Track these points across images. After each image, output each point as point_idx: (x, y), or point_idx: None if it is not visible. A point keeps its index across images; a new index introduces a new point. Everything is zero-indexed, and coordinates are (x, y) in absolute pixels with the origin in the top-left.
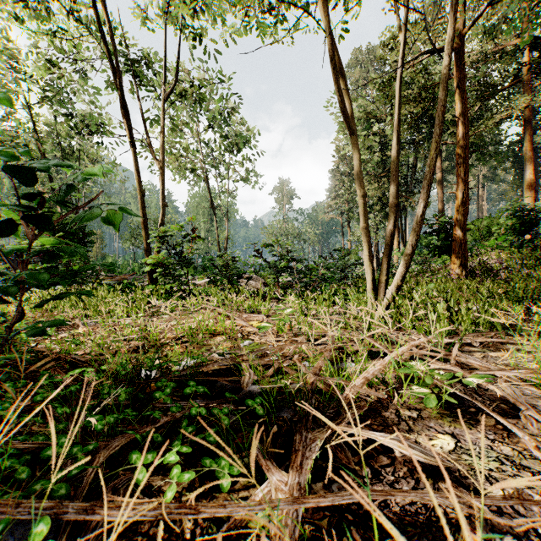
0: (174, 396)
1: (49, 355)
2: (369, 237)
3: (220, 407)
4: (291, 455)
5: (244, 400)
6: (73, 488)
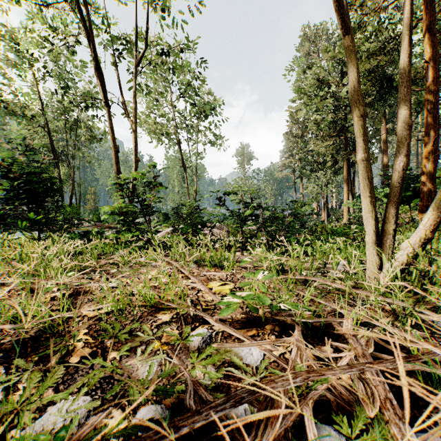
0: None
1: None
2: (371, 172)
3: None
4: None
5: None
6: None
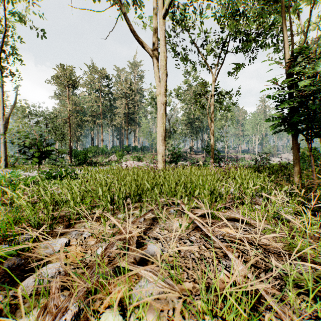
0: None
1: None
2: None
3: None
4: None
5: None
6: None
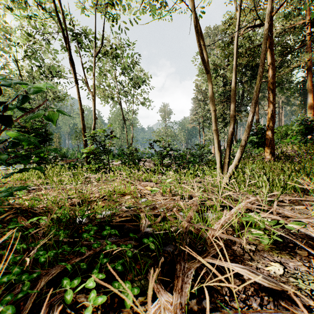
0: (97, 235)
1: (20, 208)
2: (218, 136)
3: (126, 243)
4: (173, 277)
5: (142, 238)
6: (23, 303)
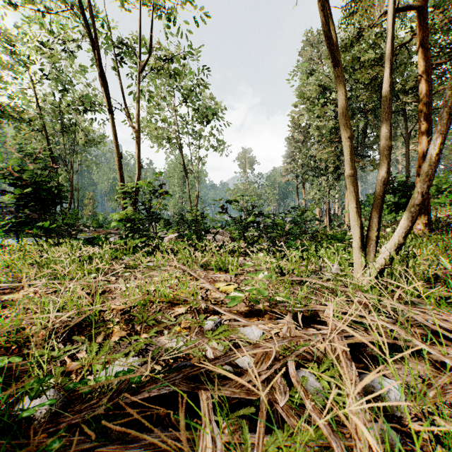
0: None
1: None
2: (357, 186)
3: None
4: None
5: None
6: None
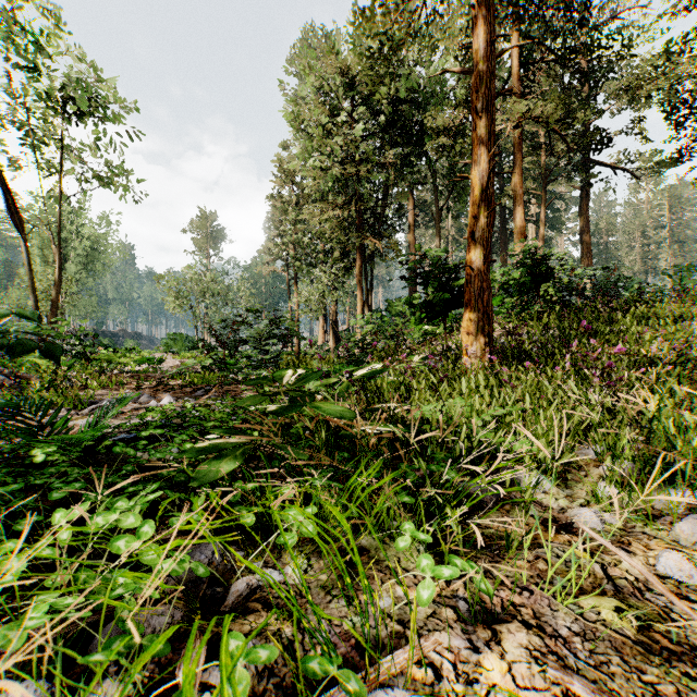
0: None
1: None
2: None
3: None
4: None
5: None
6: None
